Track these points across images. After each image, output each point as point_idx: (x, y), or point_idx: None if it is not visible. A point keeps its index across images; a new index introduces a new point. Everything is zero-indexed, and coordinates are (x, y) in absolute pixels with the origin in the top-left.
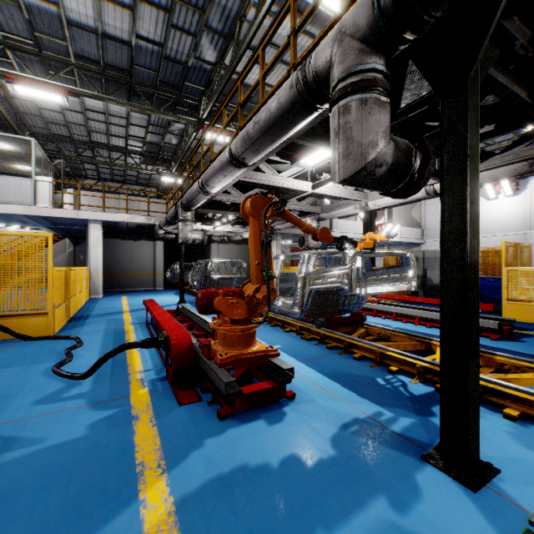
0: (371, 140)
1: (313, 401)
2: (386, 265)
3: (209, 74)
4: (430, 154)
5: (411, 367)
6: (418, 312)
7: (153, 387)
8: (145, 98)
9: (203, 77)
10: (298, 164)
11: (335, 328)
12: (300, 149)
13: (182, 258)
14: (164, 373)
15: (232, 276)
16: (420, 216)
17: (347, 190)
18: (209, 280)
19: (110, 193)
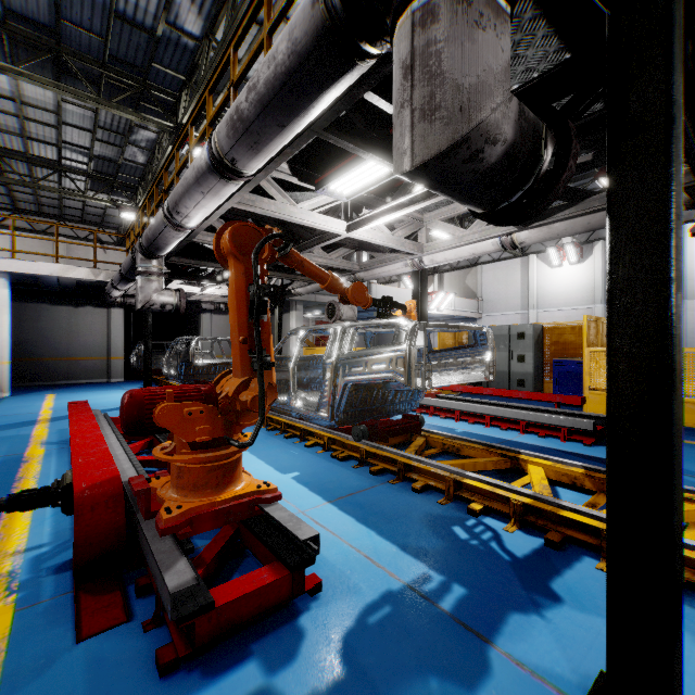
0: (481, 81)
1: (354, 593)
2: (442, 345)
3: (191, 56)
4: (573, 137)
5: (502, 502)
6: (490, 409)
7: (31, 593)
8: (85, 80)
9: (182, 58)
10: (326, 191)
11: (381, 439)
12: (330, 168)
13: (148, 333)
14: (70, 551)
15: (229, 361)
16: (477, 285)
17: (396, 238)
18: (194, 367)
19: (36, 234)
